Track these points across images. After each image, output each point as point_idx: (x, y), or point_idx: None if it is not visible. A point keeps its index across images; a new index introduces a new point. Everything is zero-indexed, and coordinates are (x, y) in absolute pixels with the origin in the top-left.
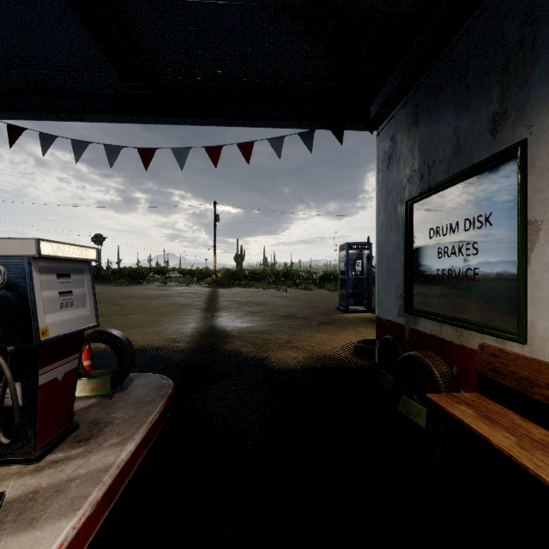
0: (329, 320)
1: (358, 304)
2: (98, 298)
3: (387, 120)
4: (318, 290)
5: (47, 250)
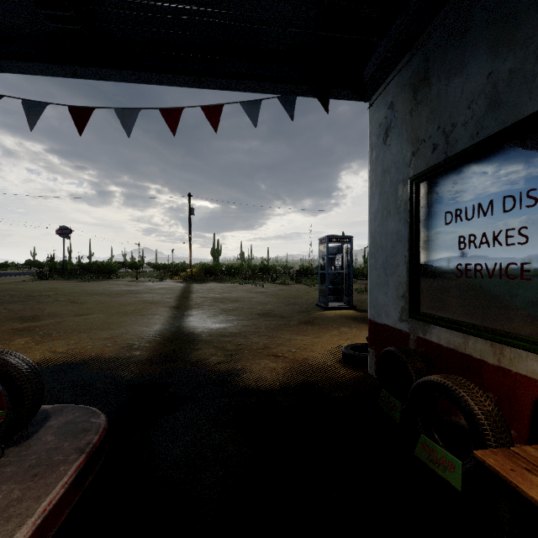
0: (310, 318)
1: (338, 300)
2: (56, 295)
3: (383, 86)
4: (295, 285)
5: None
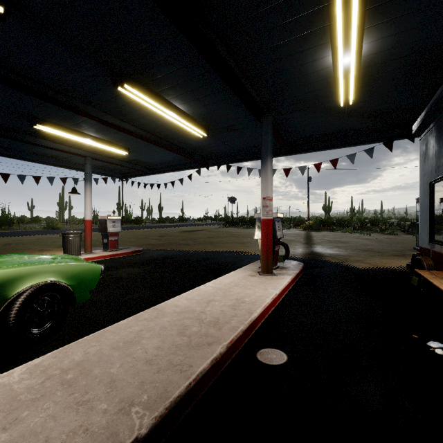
0: (400, 254)
1: None
2: (241, 234)
3: (423, 134)
4: (405, 235)
5: (277, 215)
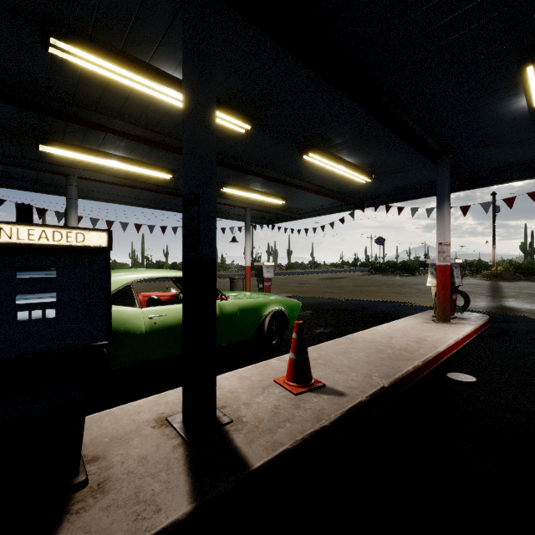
0: None
1: None
2: (395, 283)
3: None
4: None
5: (455, 261)
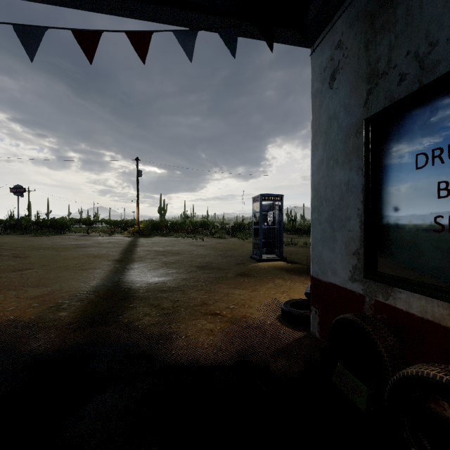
0: (245, 270)
1: (269, 252)
2: (1, 249)
3: (329, 26)
4: (231, 238)
5: None
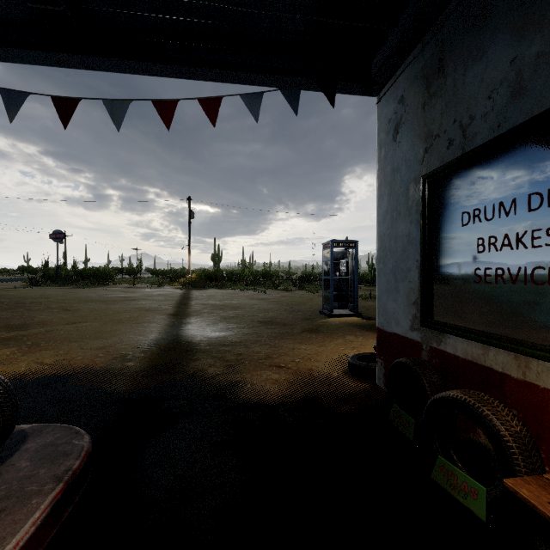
0: (313, 326)
1: (342, 307)
2: (48, 302)
3: (393, 79)
4: (298, 291)
5: None
